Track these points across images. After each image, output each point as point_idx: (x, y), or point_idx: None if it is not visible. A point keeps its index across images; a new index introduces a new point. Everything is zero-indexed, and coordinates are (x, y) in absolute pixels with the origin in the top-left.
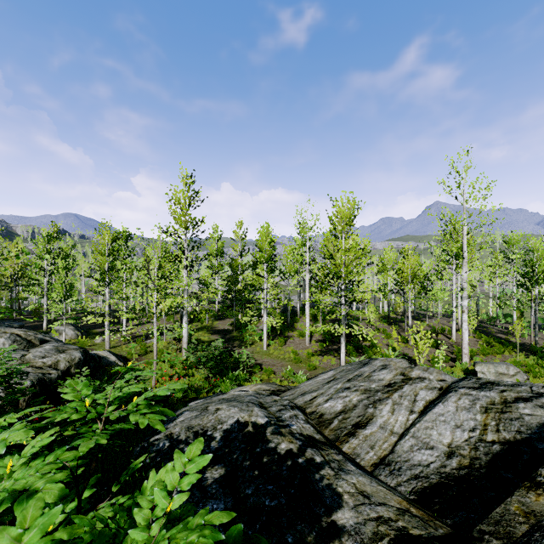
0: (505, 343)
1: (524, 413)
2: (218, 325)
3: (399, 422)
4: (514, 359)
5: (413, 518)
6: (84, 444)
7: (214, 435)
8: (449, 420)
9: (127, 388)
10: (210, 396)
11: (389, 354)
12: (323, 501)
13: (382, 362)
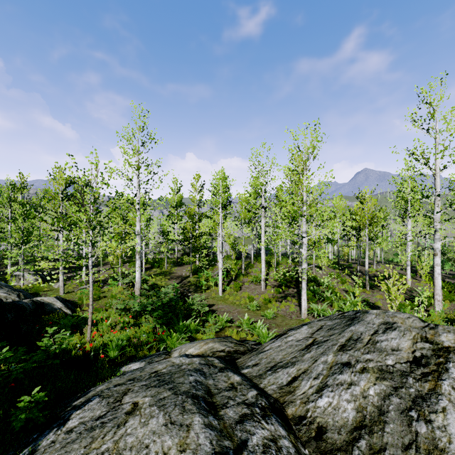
0: None
1: None
2: (176, 271)
3: None
4: None
5: None
6: None
7: None
8: None
9: None
10: (150, 356)
11: (351, 301)
12: None
13: (380, 318)
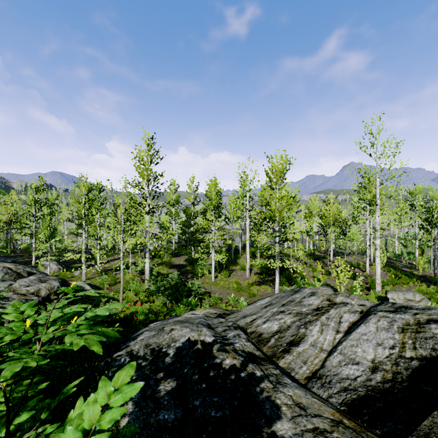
0: (410, 275)
1: (437, 333)
2: (174, 261)
3: (327, 340)
4: (418, 288)
5: (347, 430)
6: (9, 368)
7: (168, 352)
8: (371, 339)
9: (69, 309)
10: (167, 318)
11: (315, 284)
12: (263, 413)
13: (310, 290)
